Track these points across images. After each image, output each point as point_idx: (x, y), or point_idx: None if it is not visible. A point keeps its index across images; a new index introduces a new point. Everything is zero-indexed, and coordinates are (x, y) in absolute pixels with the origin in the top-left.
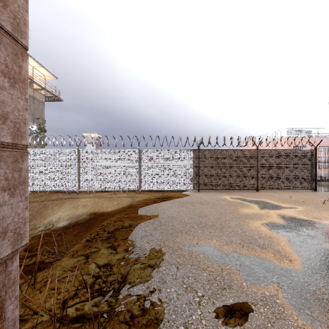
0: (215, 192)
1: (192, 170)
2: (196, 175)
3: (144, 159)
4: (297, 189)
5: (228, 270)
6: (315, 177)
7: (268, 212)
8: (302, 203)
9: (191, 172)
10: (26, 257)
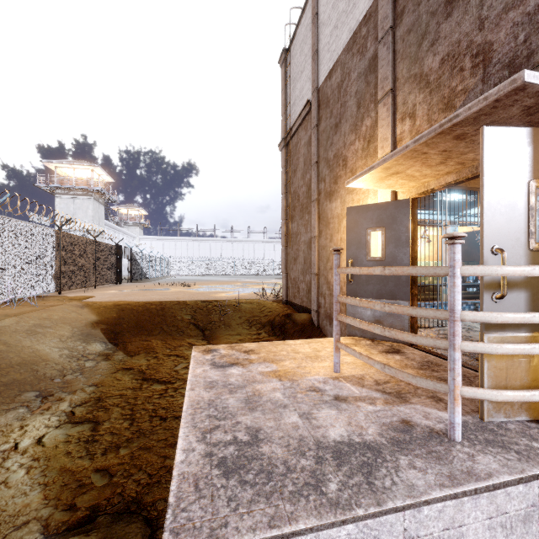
0: (77, 292)
1: (55, 262)
2: (58, 269)
3: (0, 236)
4: (111, 283)
5: (244, 293)
6: (117, 272)
7: (174, 290)
8: (157, 287)
9: (54, 266)
10: (194, 344)
